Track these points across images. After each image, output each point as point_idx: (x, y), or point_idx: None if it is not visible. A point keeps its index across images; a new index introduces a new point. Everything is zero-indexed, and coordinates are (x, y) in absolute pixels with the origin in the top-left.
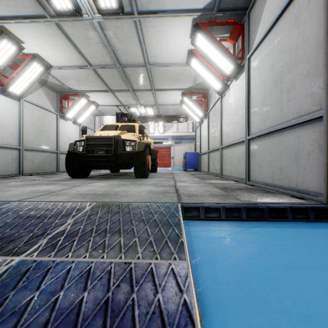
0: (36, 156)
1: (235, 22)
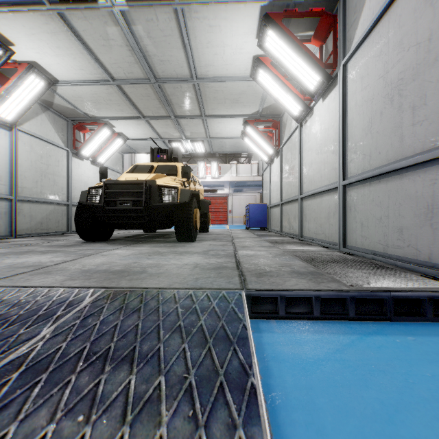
0: (36, 210)
1: (323, 12)
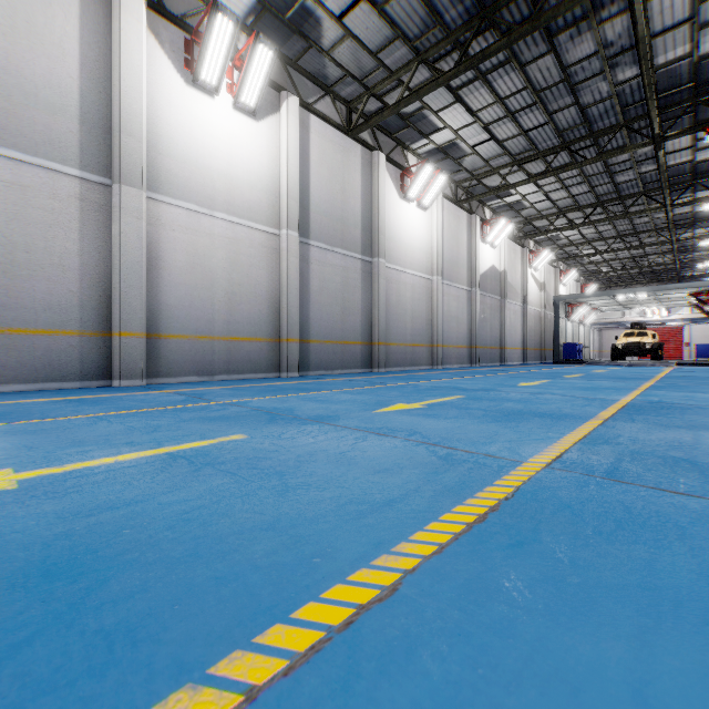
0: None
1: None
